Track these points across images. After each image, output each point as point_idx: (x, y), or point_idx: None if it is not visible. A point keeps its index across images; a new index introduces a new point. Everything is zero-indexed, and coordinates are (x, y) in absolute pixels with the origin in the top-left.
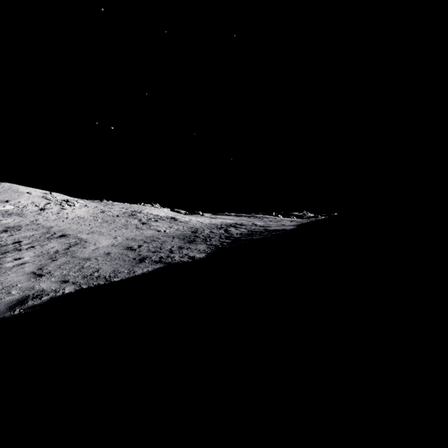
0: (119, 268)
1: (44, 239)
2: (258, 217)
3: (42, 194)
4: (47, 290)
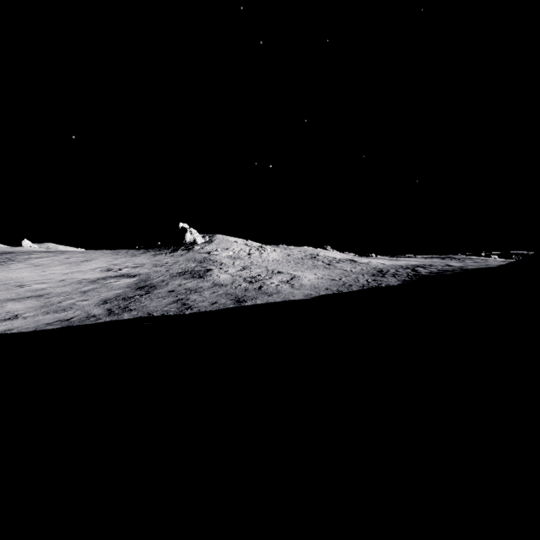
0: (339, 288)
1: (271, 274)
2: (457, 258)
3: (243, 242)
4: (312, 293)
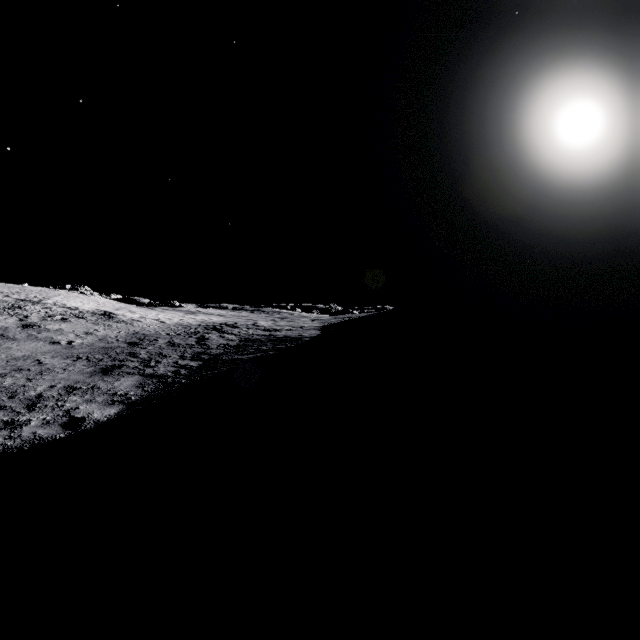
0: None
1: None
2: (266, 311)
3: None
4: None
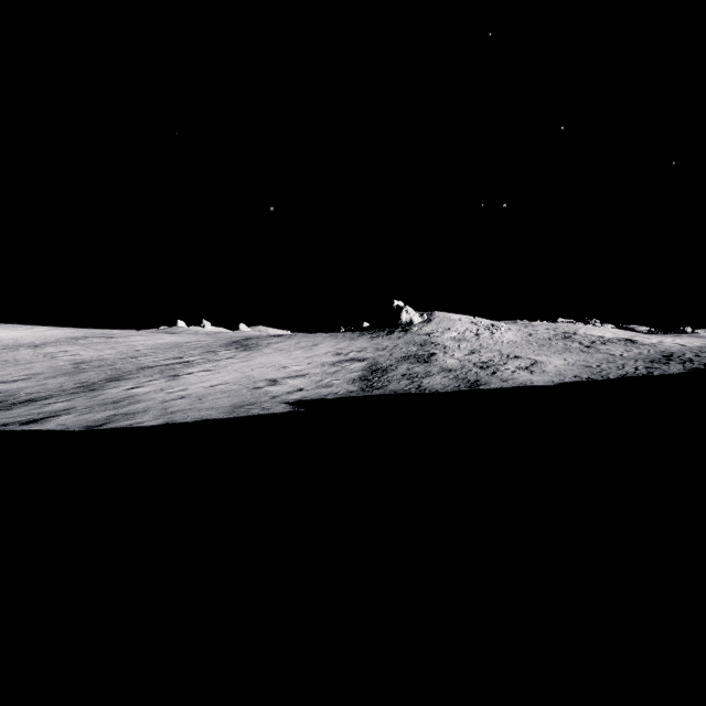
0: (592, 375)
1: (506, 359)
2: None
3: (468, 320)
4: (554, 380)
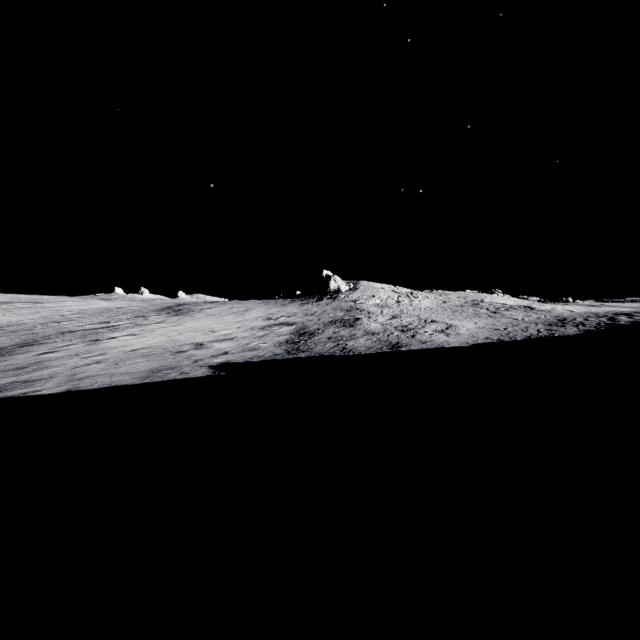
0: (501, 337)
1: (424, 323)
2: None
3: (390, 288)
4: (468, 341)
